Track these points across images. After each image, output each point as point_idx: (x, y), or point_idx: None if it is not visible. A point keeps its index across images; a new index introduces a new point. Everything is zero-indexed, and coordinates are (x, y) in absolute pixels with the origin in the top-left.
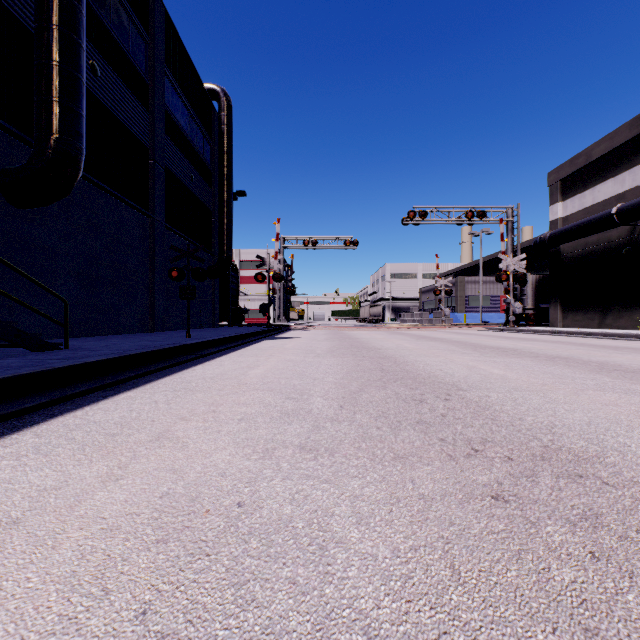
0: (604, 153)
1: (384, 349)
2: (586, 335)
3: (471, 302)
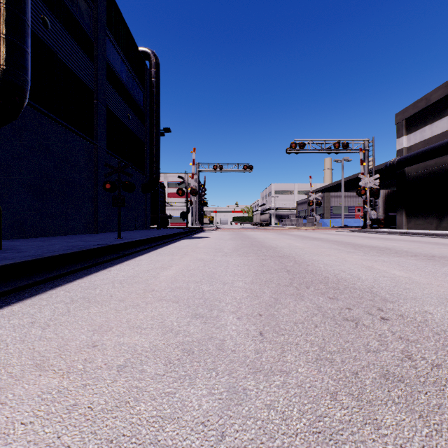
0: (441, 97)
1: (280, 248)
2: (431, 235)
3: (334, 211)
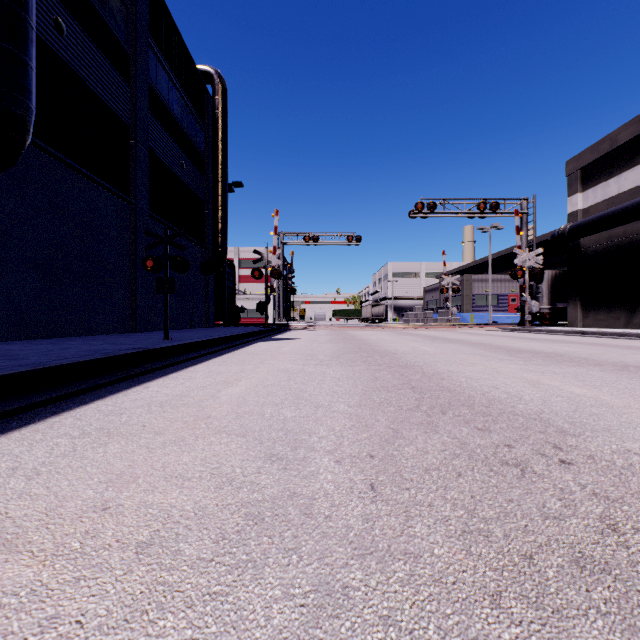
0: (632, 137)
1: (400, 353)
2: (618, 336)
3: (478, 301)
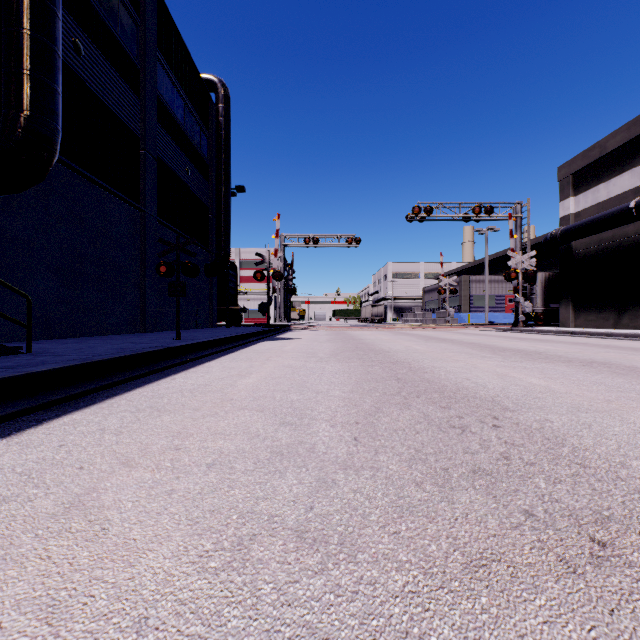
0: (620, 144)
1: (393, 352)
2: (604, 336)
3: (475, 302)
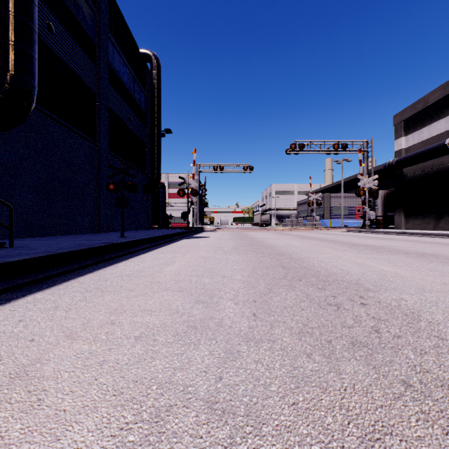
0: (438, 99)
1: (278, 246)
2: (427, 235)
3: (334, 211)
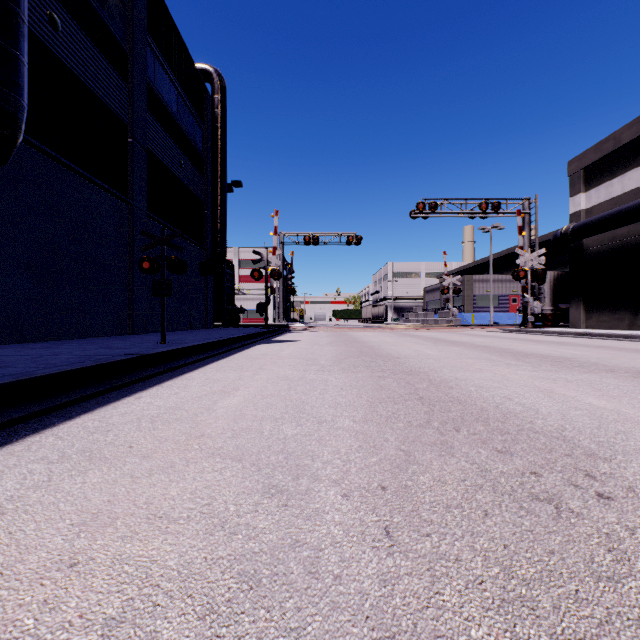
0: (636, 136)
1: (403, 358)
2: (623, 338)
3: (479, 302)
